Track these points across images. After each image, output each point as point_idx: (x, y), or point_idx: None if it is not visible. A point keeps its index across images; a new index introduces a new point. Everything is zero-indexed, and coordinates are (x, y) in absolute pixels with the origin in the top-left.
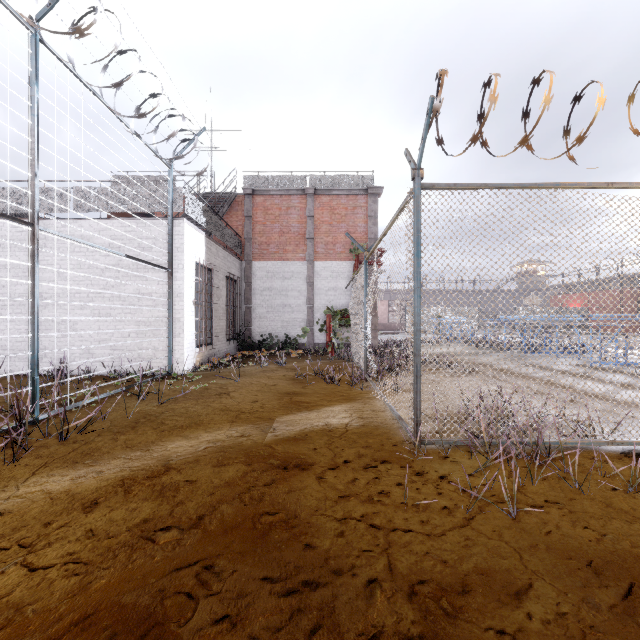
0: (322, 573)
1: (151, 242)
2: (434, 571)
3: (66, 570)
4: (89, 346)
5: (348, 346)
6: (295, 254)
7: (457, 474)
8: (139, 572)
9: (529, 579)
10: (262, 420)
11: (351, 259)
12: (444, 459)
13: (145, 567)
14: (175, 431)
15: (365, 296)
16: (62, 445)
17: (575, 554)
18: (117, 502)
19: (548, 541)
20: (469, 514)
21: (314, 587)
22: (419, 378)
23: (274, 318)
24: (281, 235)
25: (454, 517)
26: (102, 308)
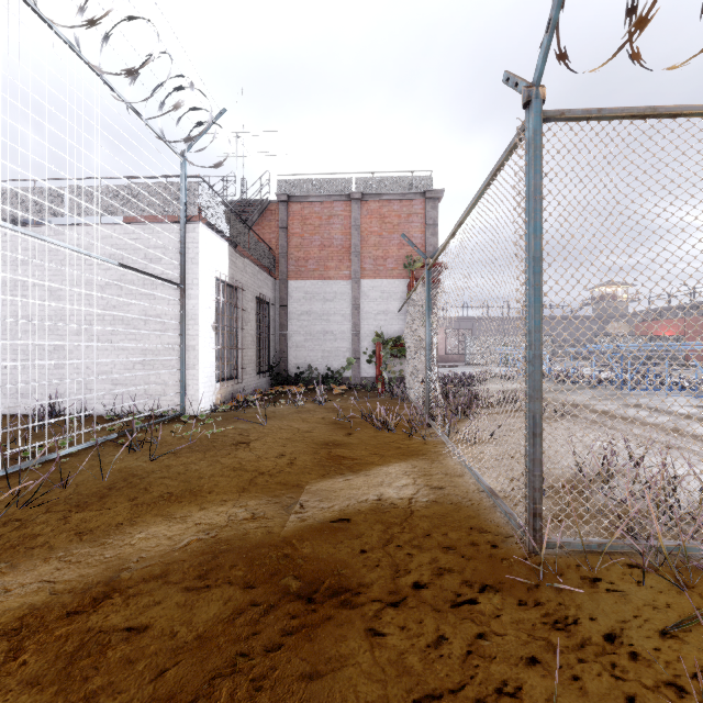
0: None
1: (160, 252)
2: None
3: None
4: (63, 380)
5: (401, 381)
6: (338, 271)
7: (637, 631)
8: None
9: None
10: (286, 489)
11: (405, 277)
12: (593, 585)
13: None
14: (157, 506)
15: (427, 316)
16: None
17: None
18: None
19: None
20: None
21: None
22: (538, 437)
23: (313, 347)
24: (322, 249)
25: None
26: (102, 333)
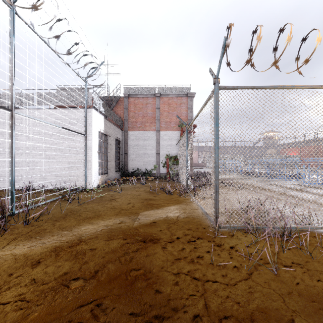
0: (166, 310)
1: (76, 121)
2: (233, 309)
3: (16, 305)
4: (42, 174)
5: (177, 174)
6: (150, 127)
7: (240, 246)
8: (58, 308)
9: (291, 316)
10: (132, 214)
11: (179, 130)
12: (232, 237)
13: (62, 304)
14: (86, 220)
15: (186, 148)
16: (25, 227)
17: (316, 298)
18: (51, 261)
19: (298, 289)
20: (249, 271)
21: (161, 320)
22: (217, 192)
23: (139, 160)
24: (143, 117)
25: (241, 273)
26: (50, 155)
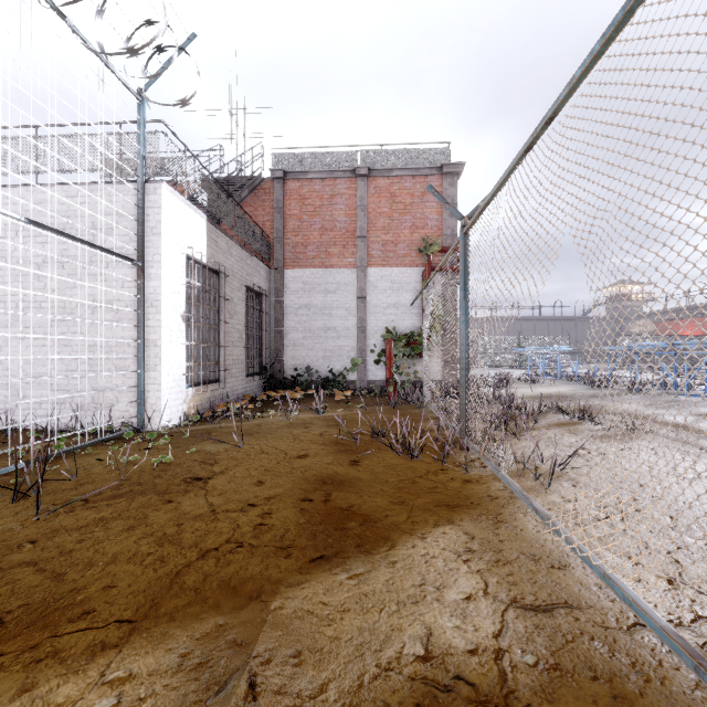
0: None
1: (112, 220)
2: None
3: None
4: None
5: (415, 384)
6: (342, 258)
7: None
8: None
9: None
10: (233, 609)
11: (419, 264)
12: None
13: None
14: None
15: (463, 298)
16: None
17: None
18: None
19: None
20: None
21: None
22: None
23: (313, 346)
24: (323, 233)
25: None
26: (38, 325)
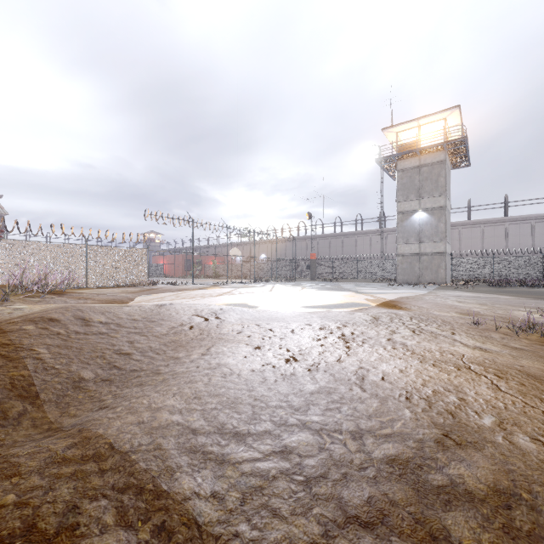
0: None
1: None
2: None
3: None
4: None
5: None
6: None
7: None
8: None
9: None
10: None
11: None
12: None
13: None
14: None
15: None
16: None
17: None
18: None
19: None
20: None
21: None
22: None
23: None
24: None
25: None
26: None
